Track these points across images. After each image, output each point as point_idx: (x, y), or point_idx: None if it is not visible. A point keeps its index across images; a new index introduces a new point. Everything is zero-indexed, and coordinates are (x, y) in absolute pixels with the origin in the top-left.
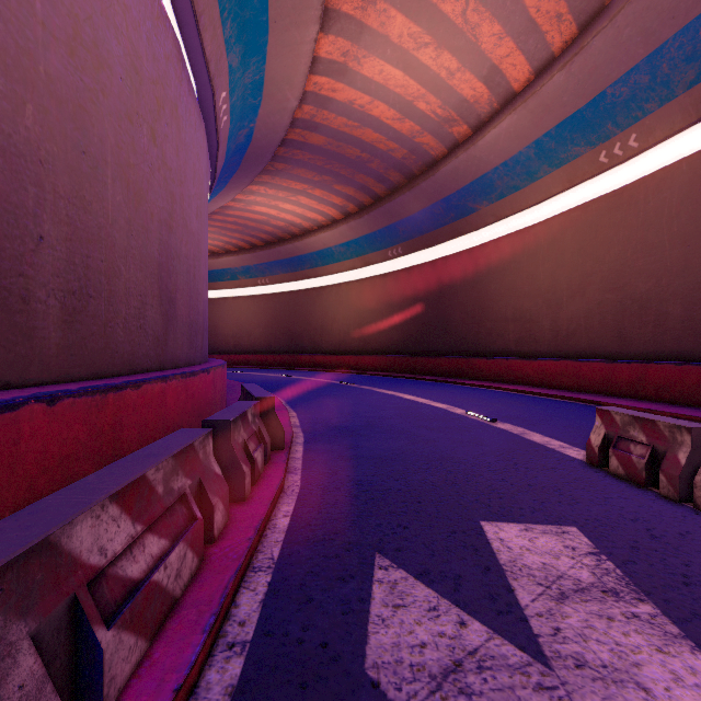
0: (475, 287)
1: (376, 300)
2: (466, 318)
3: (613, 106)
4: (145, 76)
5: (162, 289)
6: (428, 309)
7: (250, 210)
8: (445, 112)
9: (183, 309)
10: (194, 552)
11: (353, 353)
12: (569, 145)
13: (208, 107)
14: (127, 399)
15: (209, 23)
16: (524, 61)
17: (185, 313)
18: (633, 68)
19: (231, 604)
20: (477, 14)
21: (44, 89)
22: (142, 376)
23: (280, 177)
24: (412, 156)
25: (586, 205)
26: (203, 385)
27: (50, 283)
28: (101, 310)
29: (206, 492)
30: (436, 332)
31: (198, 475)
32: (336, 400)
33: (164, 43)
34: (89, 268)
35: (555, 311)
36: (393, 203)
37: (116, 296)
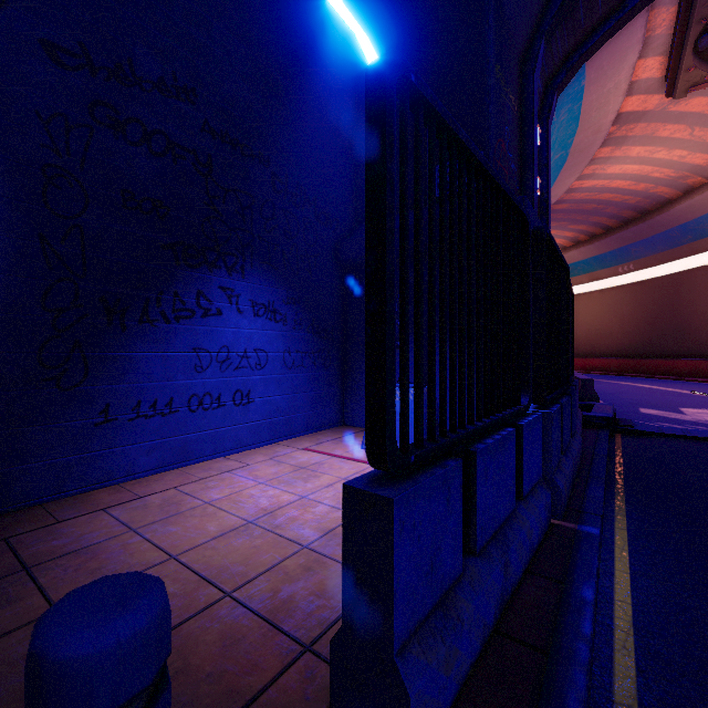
0: None
1: (604, 310)
2: (705, 325)
3: None
4: None
5: None
6: (663, 317)
7: None
8: (678, 174)
9: None
10: None
11: (579, 356)
12: None
13: None
14: None
15: None
16: None
17: None
18: None
19: None
20: (702, 132)
21: None
22: None
23: None
24: (646, 200)
25: None
26: None
27: None
28: None
29: None
30: (672, 337)
31: None
32: None
33: None
34: None
35: None
36: (625, 232)
37: None
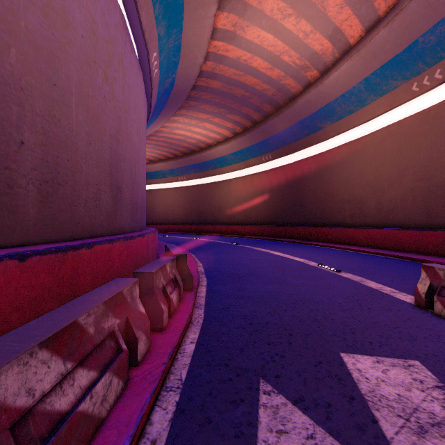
0: (322, 180)
1: (254, 189)
2: (315, 200)
3: (423, 50)
4: (100, 36)
5: (112, 181)
6: (289, 195)
7: (173, 133)
8: (301, 62)
9: (127, 194)
10: (119, 377)
11: (239, 224)
12: (389, 80)
13: (145, 63)
14: (82, 255)
15: (144, 4)
16: (358, 23)
17: (129, 197)
18: (439, 21)
19: (146, 421)
20: None
21: (24, 38)
22: (96, 239)
23: (192, 111)
24: (279, 93)
25: (402, 121)
26: (139, 245)
27: (29, 174)
28: (67, 194)
29: (131, 327)
30: (294, 210)
31: (126, 315)
32: (229, 255)
33: (114, 16)
34: (58, 165)
35: (379, 195)
36: (266, 125)
37: (79, 184)
